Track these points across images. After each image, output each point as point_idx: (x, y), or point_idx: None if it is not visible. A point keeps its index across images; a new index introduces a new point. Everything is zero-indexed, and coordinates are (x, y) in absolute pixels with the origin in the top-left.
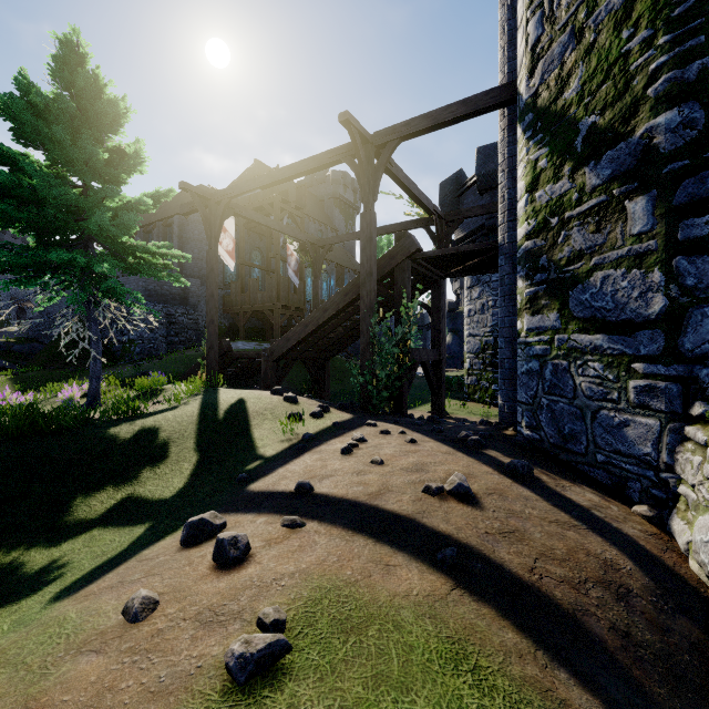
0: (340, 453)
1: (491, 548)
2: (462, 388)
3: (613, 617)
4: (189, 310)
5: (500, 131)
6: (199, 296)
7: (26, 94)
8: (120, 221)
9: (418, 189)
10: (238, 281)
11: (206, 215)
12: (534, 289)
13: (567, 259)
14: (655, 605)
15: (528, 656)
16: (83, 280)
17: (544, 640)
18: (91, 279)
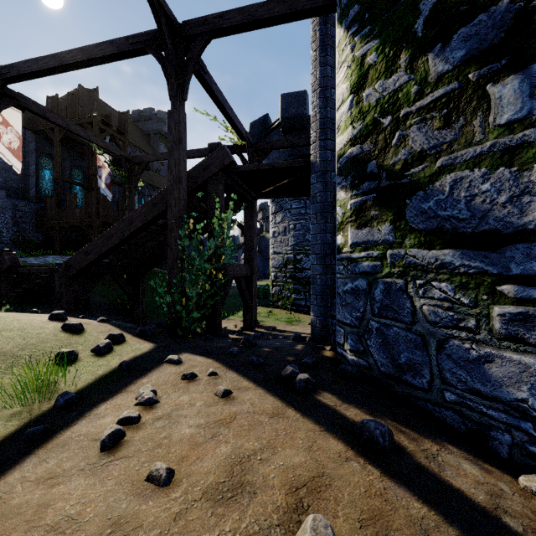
0: (99, 448)
1: None
2: (267, 295)
3: None
4: None
5: (312, 52)
6: (4, 207)
7: None
8: None
9: (232, 110)
10: (54, 196)
11: None
12: (361, 199)
13: (404, 163)
14: None
15: None
16: None
17: None
18: None
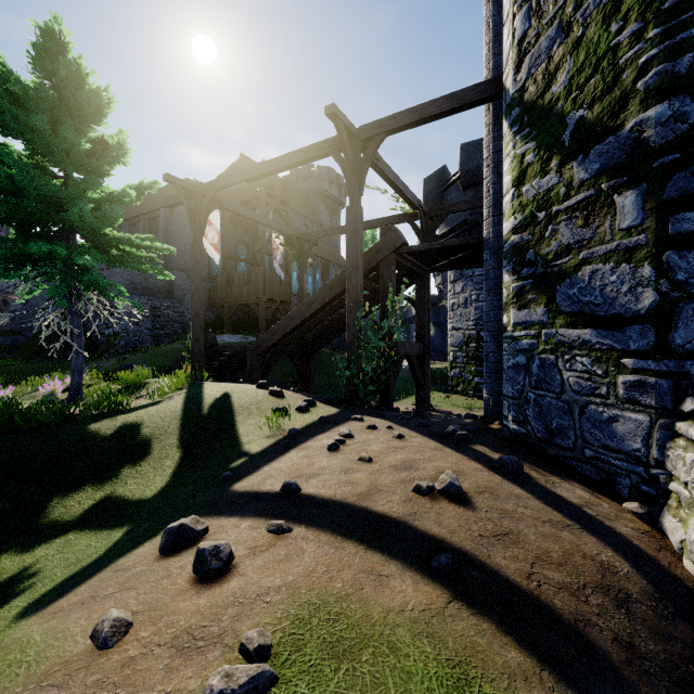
0: (327, 450)
1: (486, 553)
2: (445, 380)
3: (615, 626)
4: (175, 303)
5: (485, 126)
6: (185, 289)
7: (4, 82)
8: (102, 212)
9: (403, 184)
10: (224, 275)
11: (191, 208)
12: (521, 284)
13: (555, 254)
14: (655, 610)
15: (534, 678)
16: (64, 273)
17: (548, 658)
18: (73, 272)
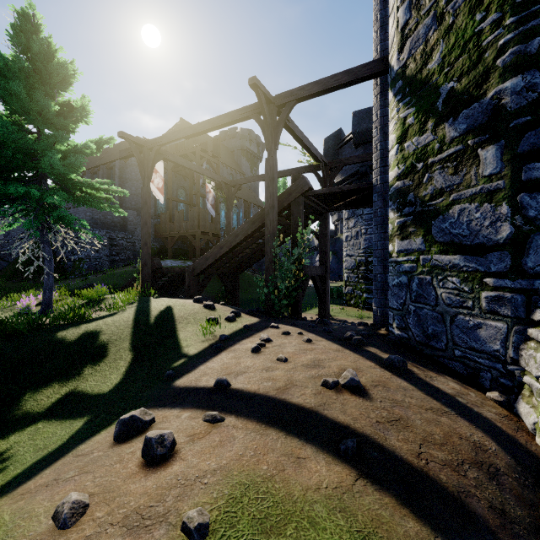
0: (251, 352)
1: (383, 437)
2: (340, 295)
3: (489, 496)
4: (128, 235)
5: (373, 96)
6: (136, 224)
7: None
8: (68, 161)
9: (309, 142)
10: (167, 213)
11: (141, 159)
12: (403, 219)
13: (430, 196)
14: (518, 481)
15: None
16: (37, 210)
17: (440, 526)
18: (44, 209)
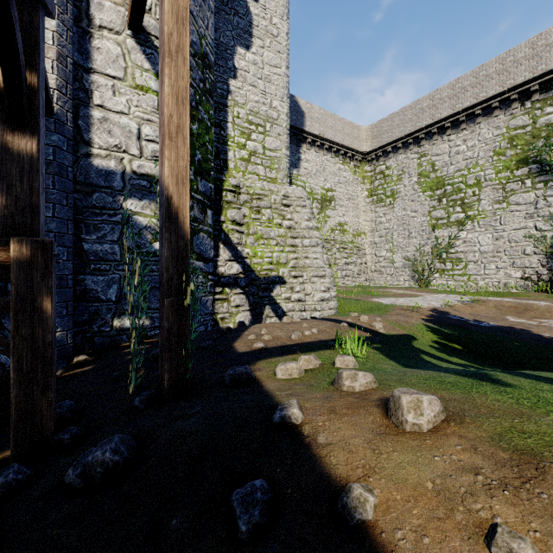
0: (319, 332)
1: None
2: None
3: None
4: None
5: None
6: None
7: None
8: None
9: None
10: None
11: None
12: None
13: (193, 218)
14: None
15: None
16: None
17: None
18: None
